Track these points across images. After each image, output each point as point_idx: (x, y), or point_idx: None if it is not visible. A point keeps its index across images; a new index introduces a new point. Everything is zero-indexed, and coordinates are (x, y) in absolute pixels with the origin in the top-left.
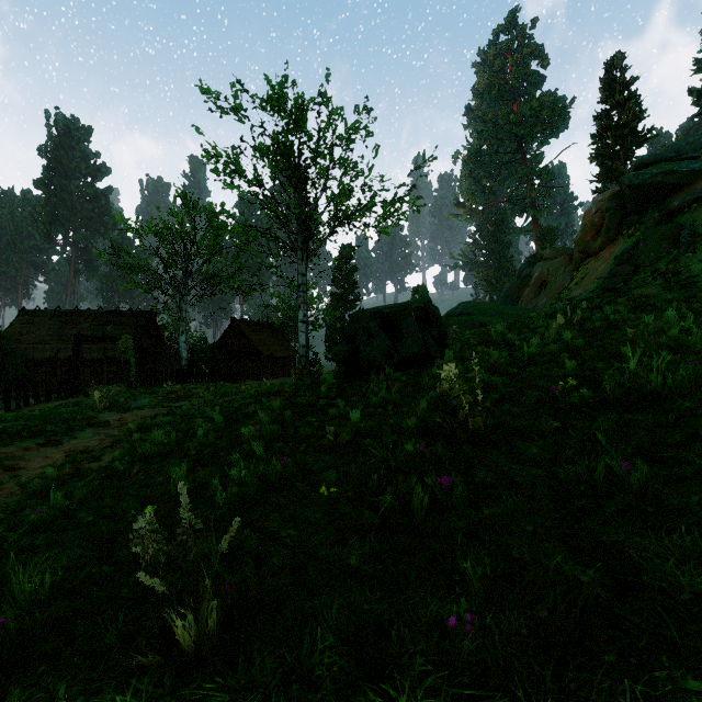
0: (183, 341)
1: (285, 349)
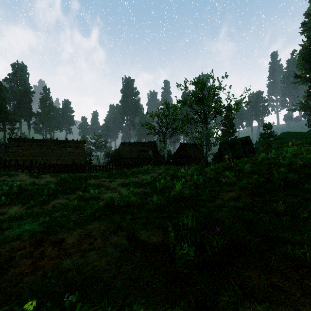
0: (165, 151)
1: (201, 154)
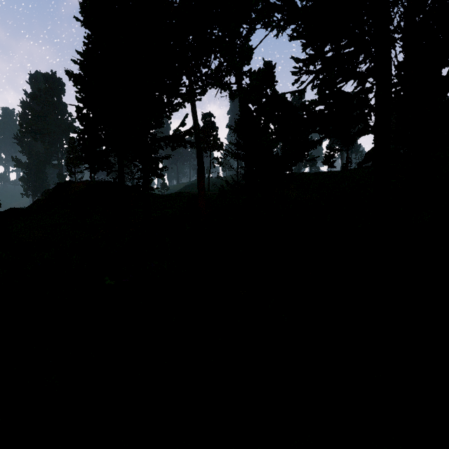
0: None
1: None
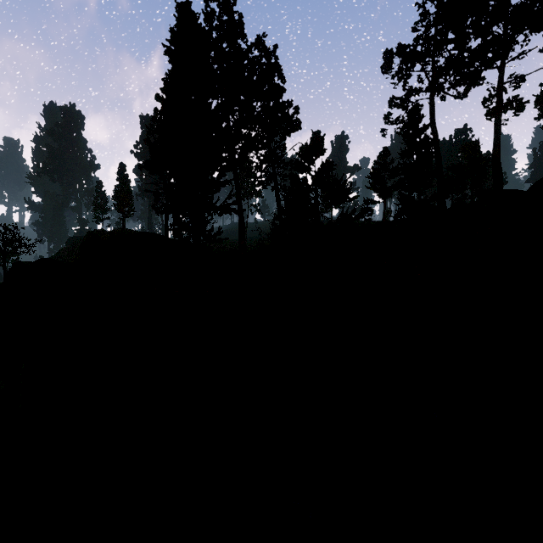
0: None
1: None
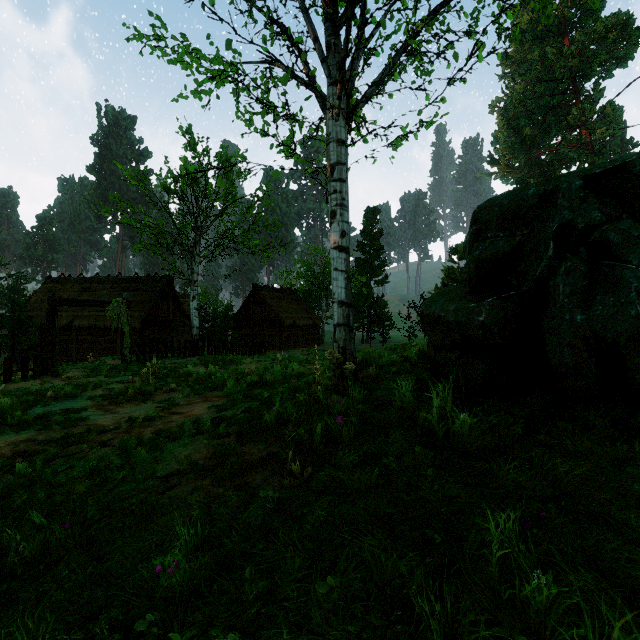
0: (194, 308)
1: (308, 317)
